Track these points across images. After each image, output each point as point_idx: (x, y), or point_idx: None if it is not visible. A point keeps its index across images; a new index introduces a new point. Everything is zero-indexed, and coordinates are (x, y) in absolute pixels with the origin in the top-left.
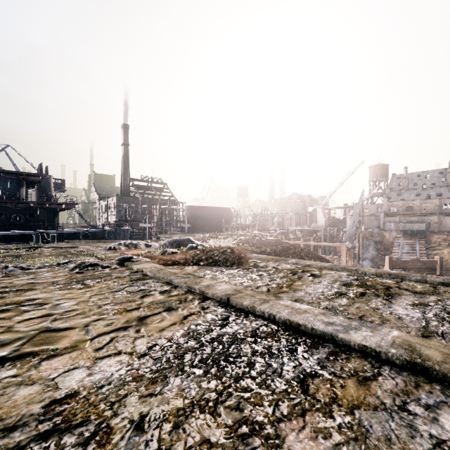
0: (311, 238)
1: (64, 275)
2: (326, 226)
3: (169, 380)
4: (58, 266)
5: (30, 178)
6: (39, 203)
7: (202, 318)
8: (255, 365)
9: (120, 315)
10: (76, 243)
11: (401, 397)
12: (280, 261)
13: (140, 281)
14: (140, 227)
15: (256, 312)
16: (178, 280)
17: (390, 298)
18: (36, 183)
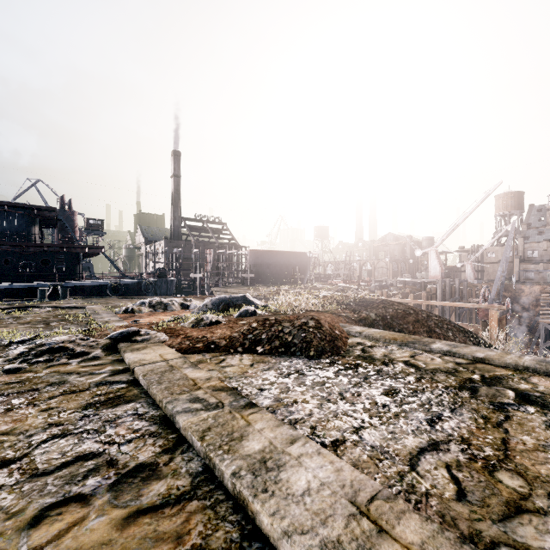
0: (424, 293)
1: None
2: (442, 277)
3: None
4: (3, 348)
5: (44, 213)
6: (54, 246)
7: None
8: None
9: None
10: (94, 300)
11: None
12: (413, 346)
13: (104, 410)
14: (190, 278)
15: None
16: (186, 422)
17: None
18: (55, 220)
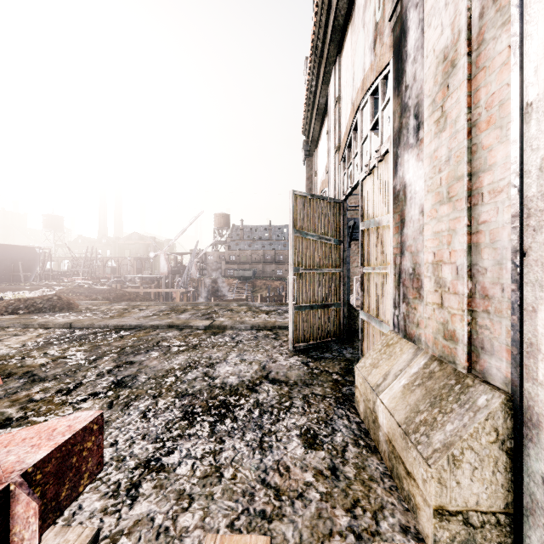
0: (152, 285)
1: None
2: (169, 273)
3: (50, 347)
4: None
5: None
6: None
7: (54, 334)
8: (98, 338)
9: None
10: None
11: (159, 333)
12: (114, 304)
13: None
14: None
15: (95, 326)
16: (8, 322)
17: (182, 313)
18: None
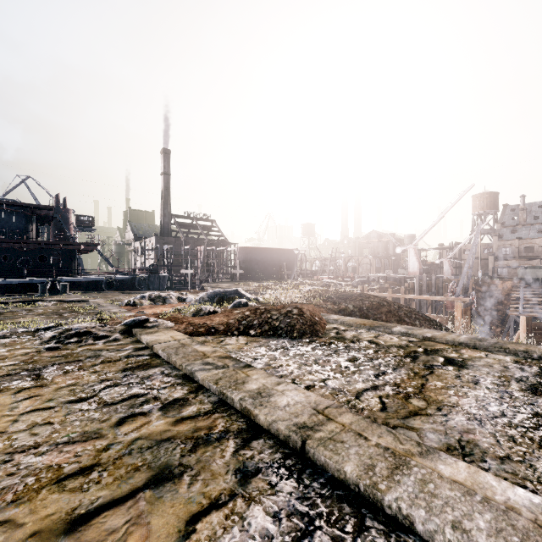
0: (402, 288)
1: (24, 353)
2: (420, 273)
3: None
4: (33, 333)
5: (41, 211)
6: (51, 243)
7: (237, 535)
8: None
9: (28, 502)
10: (93, 295)
11: None
12: (378, 329)
13: (139, 372)
14: (181, 274)
15: (386, 508)
16: (203, 375)
17: None
18: (51, 218)
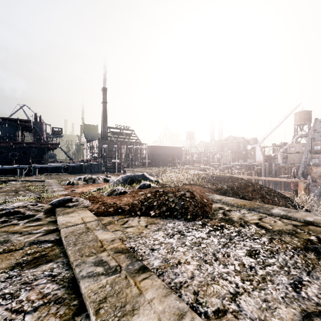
0: (253, 171)
1: None
2: (264, 162)
3: None
4: None
5: (24, 123)
6: (30, 143)
7: None
8: None
9: None
10: (52, 176)
11: None
12: (258, 210)
13: (26, 271)
14: (112, 162)
15: None
16: (87, 289)
17: None
18: (31, 128)
